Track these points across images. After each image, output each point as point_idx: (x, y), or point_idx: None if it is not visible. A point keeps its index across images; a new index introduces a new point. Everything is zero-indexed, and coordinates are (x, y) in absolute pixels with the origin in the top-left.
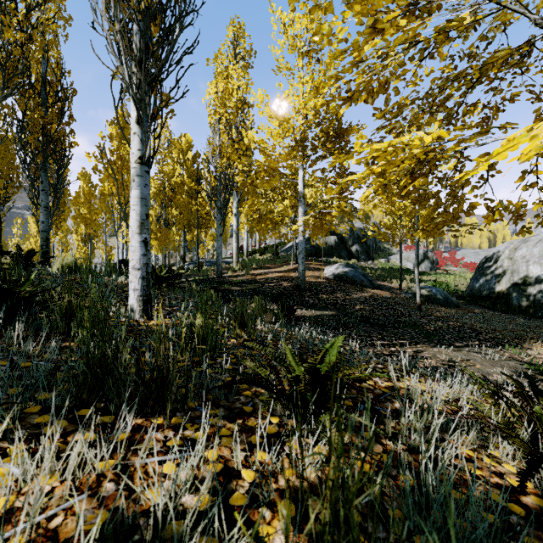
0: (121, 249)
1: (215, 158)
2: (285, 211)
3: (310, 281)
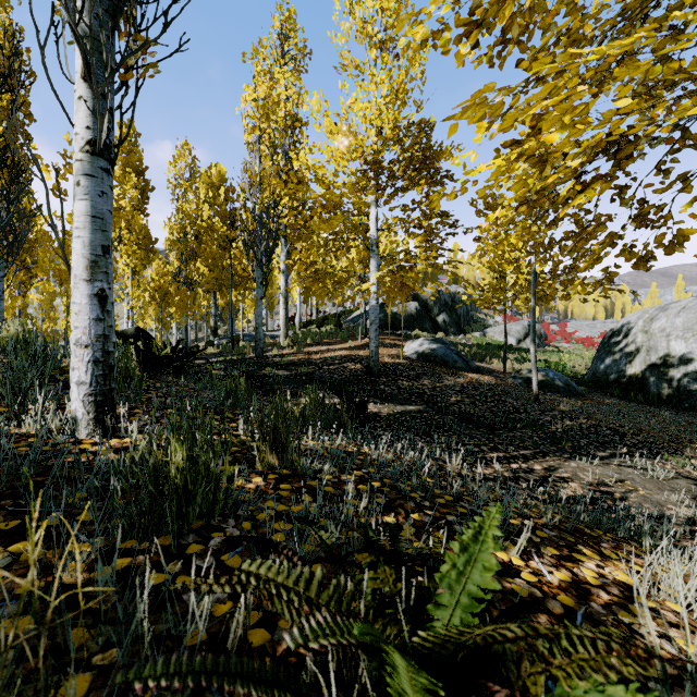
0: (126, 317)
1: (253, 190)
2: (351, 267)
3: (385, 362)
